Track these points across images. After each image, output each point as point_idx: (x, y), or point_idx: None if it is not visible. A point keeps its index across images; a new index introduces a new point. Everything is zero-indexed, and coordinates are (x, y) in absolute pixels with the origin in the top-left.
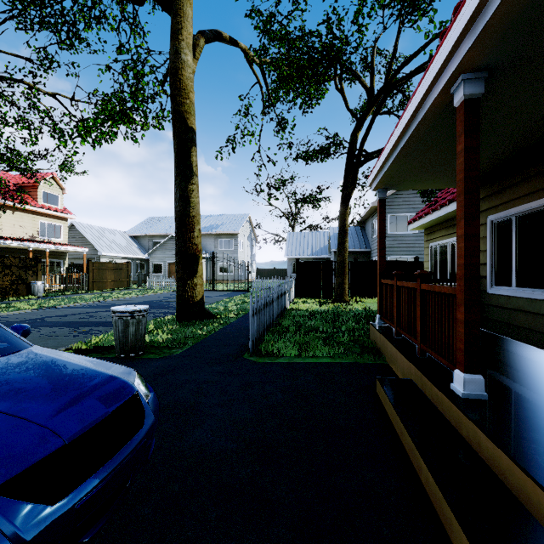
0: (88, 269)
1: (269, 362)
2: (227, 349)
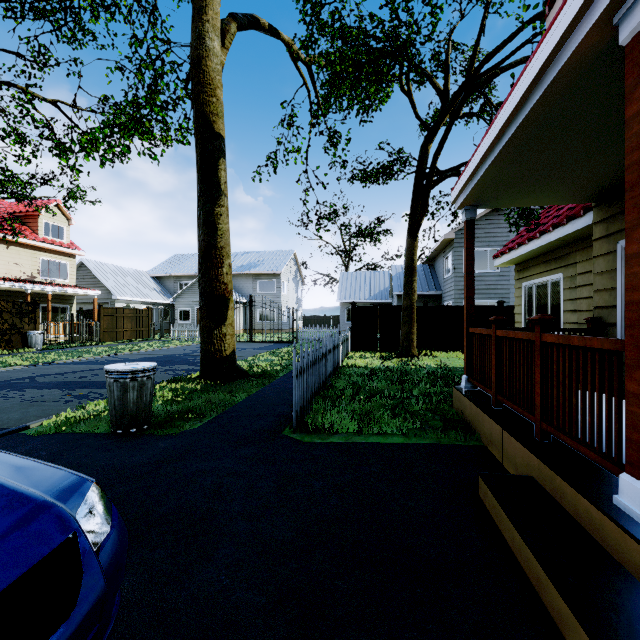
0: (99, 315)
1: (318, 442)
2: (262, 422)
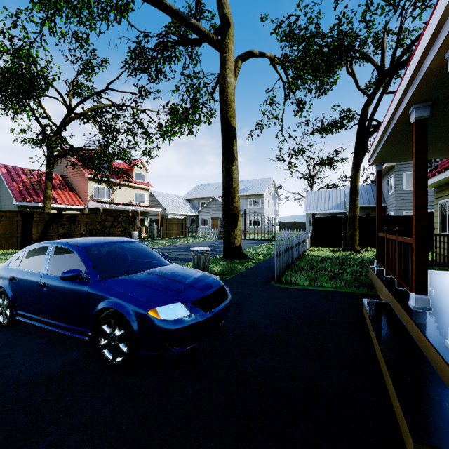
0: (162, 223)
1: (288, 287)
2: (259, 278)
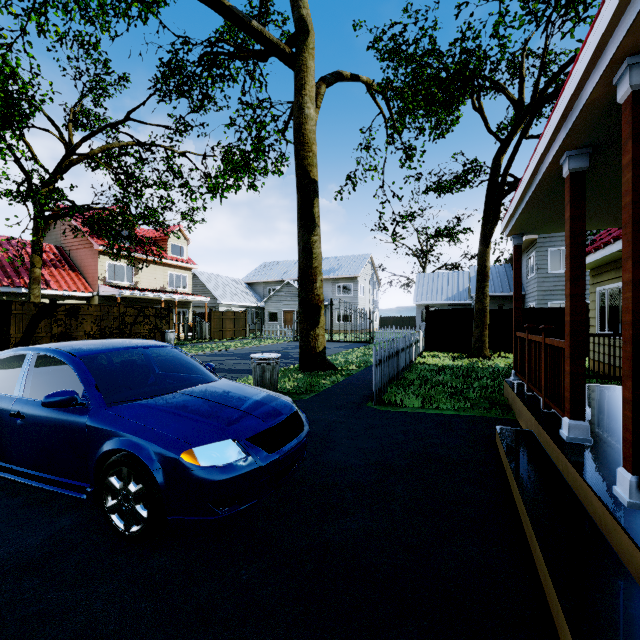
0: (210, 318)
1: (391, 410)
2: (351, 398)
